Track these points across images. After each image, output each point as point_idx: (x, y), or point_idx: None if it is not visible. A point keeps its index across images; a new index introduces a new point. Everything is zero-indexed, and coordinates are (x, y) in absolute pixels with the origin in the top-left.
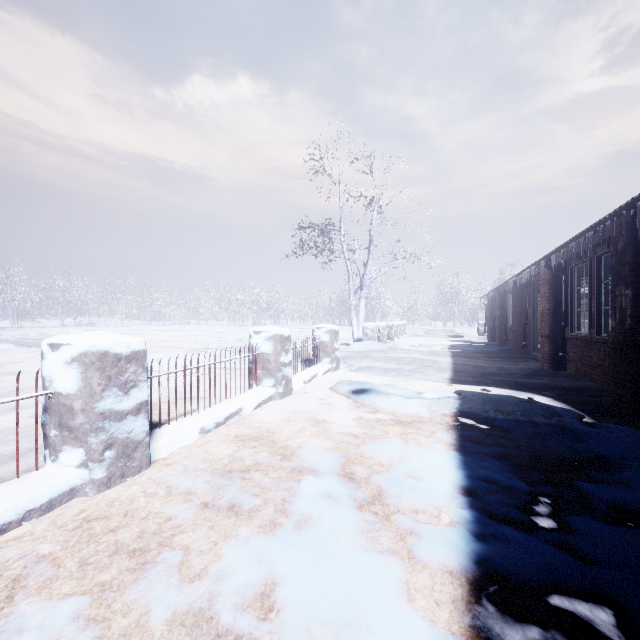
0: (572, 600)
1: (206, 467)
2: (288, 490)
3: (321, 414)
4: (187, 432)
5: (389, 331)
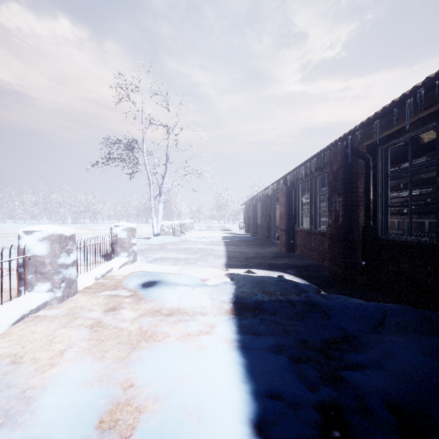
0: None
1: None
2: None
3: (101, 319)
4: None
5: (182, 227)
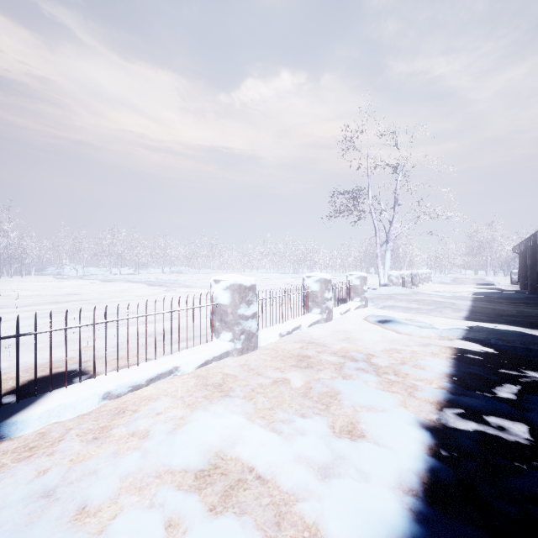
0: (503, 420)
1: (288, 351)
2: (337, 364)
3: (354, 333)
4: (273, 334)
5: (414, 278)
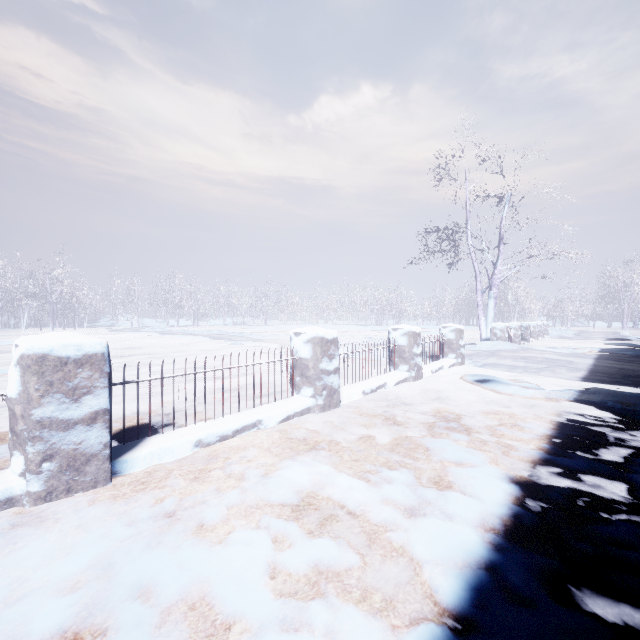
0: (601, 479)
1: (372, 409)
2: (426, 423)
3: (447, 392)
4: (355, 391)
5: (524, 332)
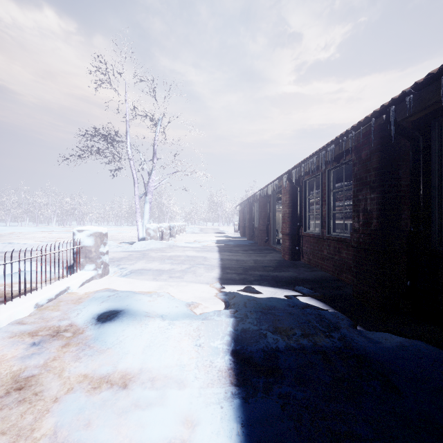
0: None
1: None
2: None
3: None
4: None
5: (172, 230)
